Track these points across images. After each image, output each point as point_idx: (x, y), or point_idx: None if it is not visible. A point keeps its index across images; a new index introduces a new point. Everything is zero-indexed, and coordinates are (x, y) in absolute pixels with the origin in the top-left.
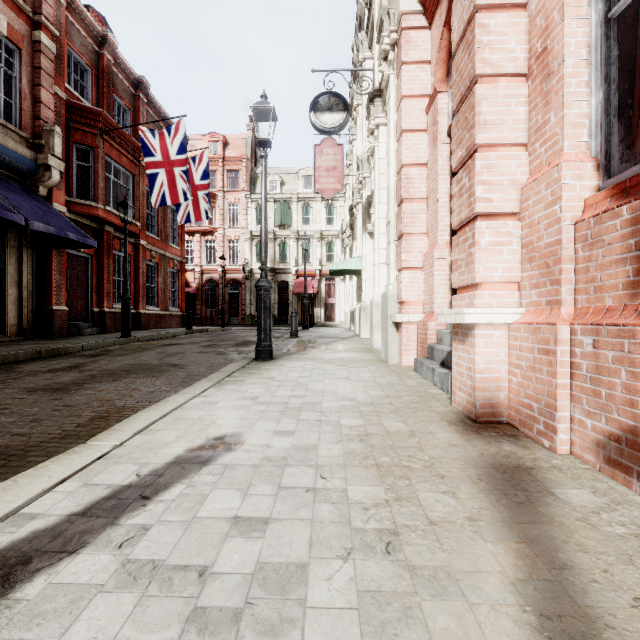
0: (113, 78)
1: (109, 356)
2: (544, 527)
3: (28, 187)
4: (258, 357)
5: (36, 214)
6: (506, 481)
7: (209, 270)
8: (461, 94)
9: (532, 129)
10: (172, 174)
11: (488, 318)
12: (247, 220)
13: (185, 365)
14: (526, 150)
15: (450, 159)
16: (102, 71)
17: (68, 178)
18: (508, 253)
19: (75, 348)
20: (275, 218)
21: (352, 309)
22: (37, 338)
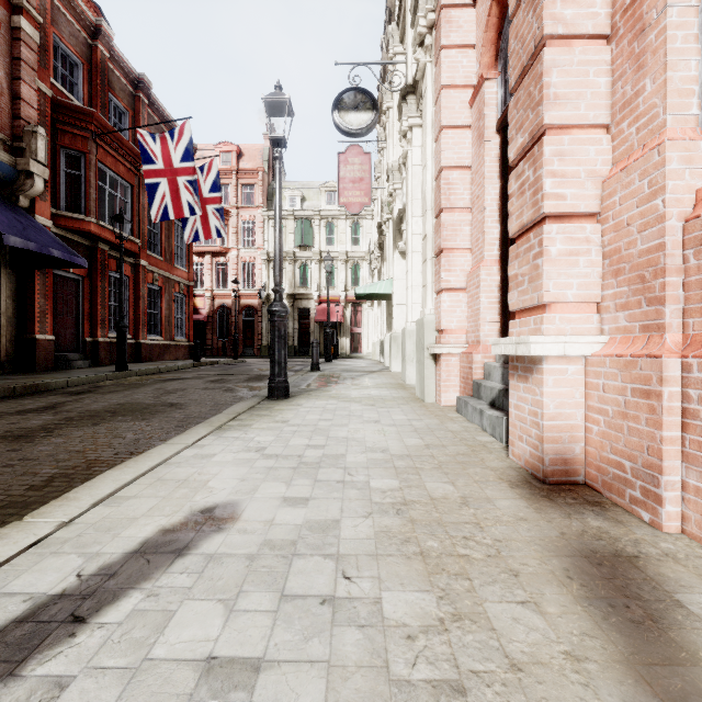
0: (109, 75)
1: (96, 393)
2: (688, 673)
3: (6, 197)
4: (271, 395)
5: (14, 228)
6: (607, 581)
7: (221, 295)
8: (522, 65)
9: (617, 105)
10: (176, 184)
11: (561, 349)
12: (264, 240)
13: (184, 404)
14: (608, 133)
15: (499, 159)
16: (95, 66)
17: (55, 188)
18: (585, 265)
19: (58, 384)
20: (295, 238)
21: (381, 339)
22: (17, 372)
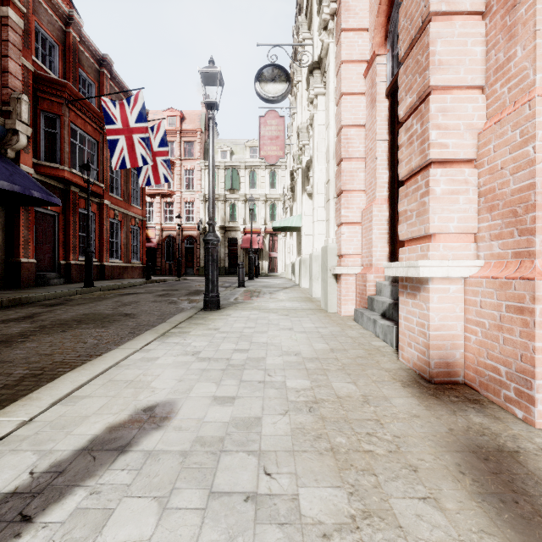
0: (79, 54)
1: (67, 305)
2: None
3: None
4: (206, 307)
5: (2, 174)
6: (495, 476)
7: (168, 228)
8: (411, 38)
9: (491, 69)
10: (132, 140)
11: (444, 271)
12: (201, 184)
13: (137, 314)
14: (483, 93)
15: (388, 119)
16: (68, 47)
17: (36, 143)
18: (464, 202)
19: (37, 298)
20: (225, 183)
21: (292, 262)
22: (5, 288)
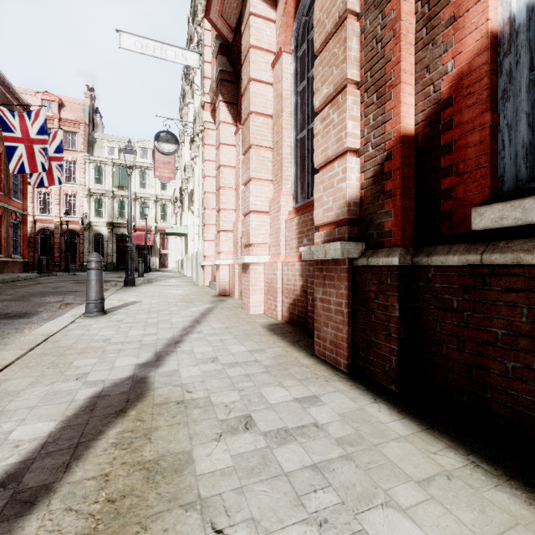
0: None
1: (6, 289)
2: (218, 304)
3: None
4: (127, 285)
5: None
6: (217, 301)
7: (43, 220)
8: (217, 188)
9: (236, 206)
10: (32, 149)
11: (223, 263)
12: (85, 178)
13: (77, 291)
14: (235, 211)
15: None
16: None
17: None
18: (230, 243)
19: None
20: (114, 179)
21: (182, 258)
22: None
